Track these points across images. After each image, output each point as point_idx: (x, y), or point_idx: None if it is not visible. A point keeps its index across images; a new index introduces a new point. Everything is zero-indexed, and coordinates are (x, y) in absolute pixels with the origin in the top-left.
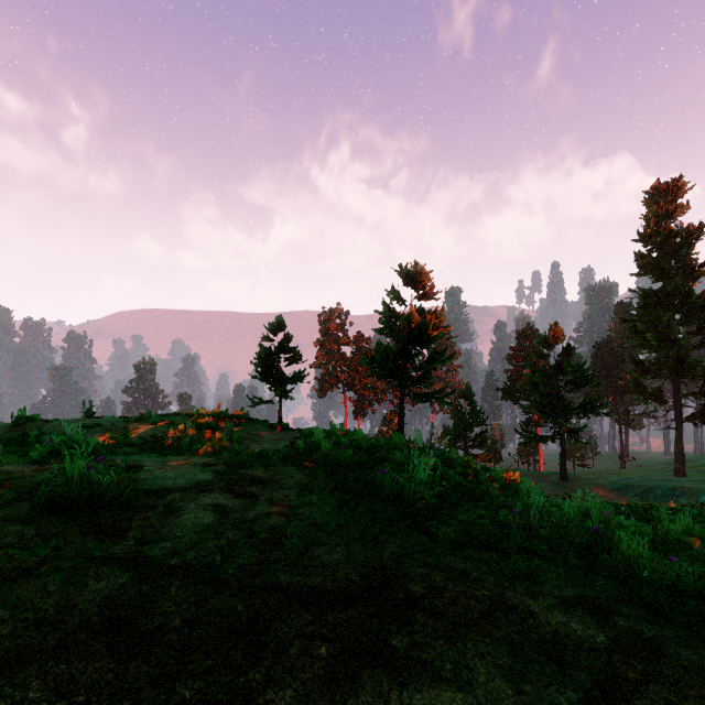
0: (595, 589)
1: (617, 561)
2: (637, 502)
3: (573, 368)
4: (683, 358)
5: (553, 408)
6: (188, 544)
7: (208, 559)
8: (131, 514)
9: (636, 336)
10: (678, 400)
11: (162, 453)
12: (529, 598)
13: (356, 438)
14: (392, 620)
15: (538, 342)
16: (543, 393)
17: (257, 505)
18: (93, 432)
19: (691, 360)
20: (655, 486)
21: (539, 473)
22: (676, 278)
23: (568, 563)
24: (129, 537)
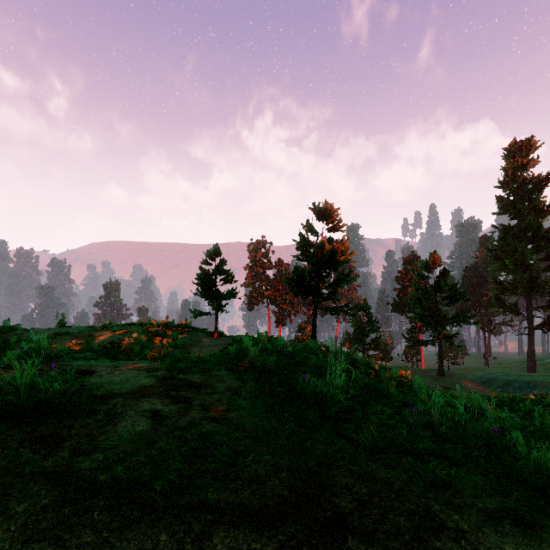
0: (513, 498)
1: (529, 467)
2: (503, 395)
3: (448, 287)
4: (534, 279)
5: (432, 318)
6: (120, 455)
7: (138, 472)
8: (73, 421)
9: (497, 262)
10: (530, 312)
11: (116, 358)
12: (455, 512)
13: (278, 345)
14: (323, 547)
15: (420, 266)
16: (425, 307)
17: (191, 410)
18: (63, 339)
19: (540, 281)
20: (514, 380)
21: (421, 369)
22: (529, 216)
23: (479, 466)
24: (65, 446)
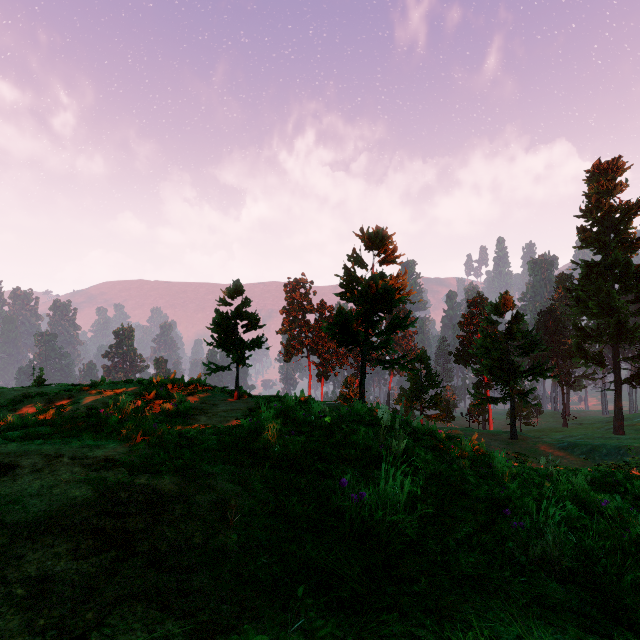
0: None
1: None
2: (598, 468)
3: (522, 334)
4: (622, 325)
5: (503, 371)
6: None
7: None
8: None
9: (578, 304)
10: (617, 363)
11: (77, 436)
12: None
13: (313, 413)
14: None
15: (489, 309)
16: (494, 358)
17: (122, 569)
18: (33, 402)
19: (630, 327)
20: (601, 445)
21: (490, 432)
22: (616, 250)
23: None
24: None
